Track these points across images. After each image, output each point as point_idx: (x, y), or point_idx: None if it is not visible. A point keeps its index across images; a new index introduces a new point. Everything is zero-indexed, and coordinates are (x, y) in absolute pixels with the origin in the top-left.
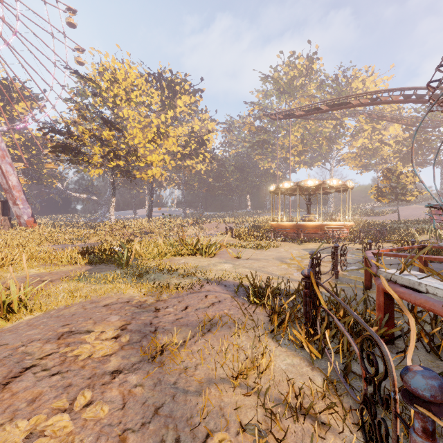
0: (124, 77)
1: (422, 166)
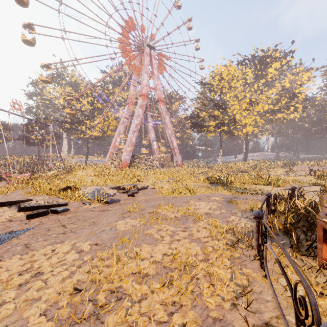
0: (227, 74)
1: None
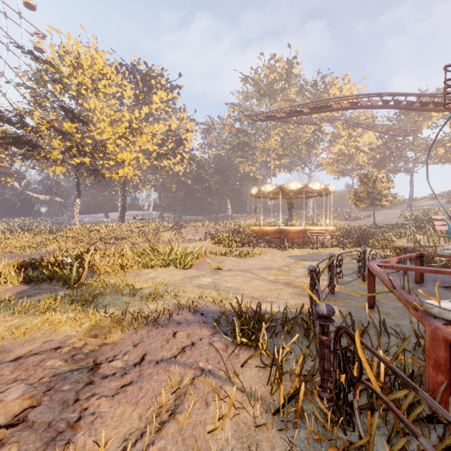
0: (90, 64)
1: (393, 173)
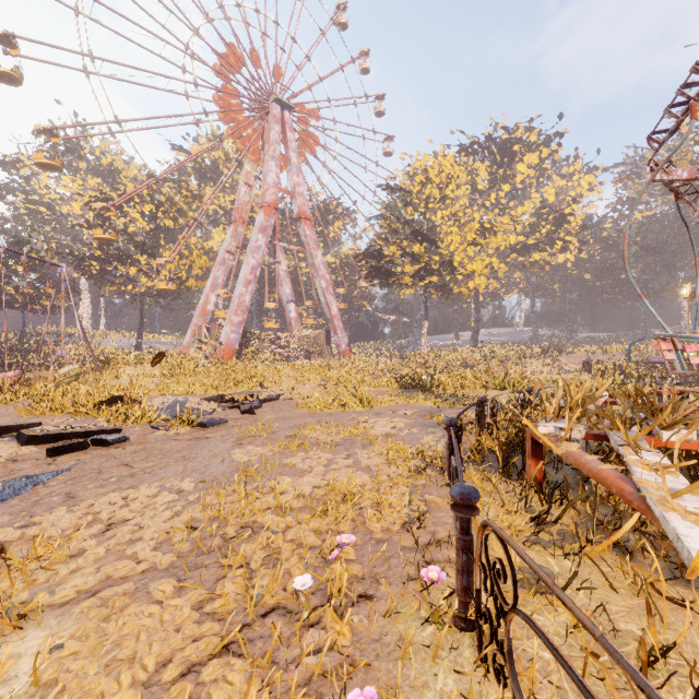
0: (437, 172)
1: None
